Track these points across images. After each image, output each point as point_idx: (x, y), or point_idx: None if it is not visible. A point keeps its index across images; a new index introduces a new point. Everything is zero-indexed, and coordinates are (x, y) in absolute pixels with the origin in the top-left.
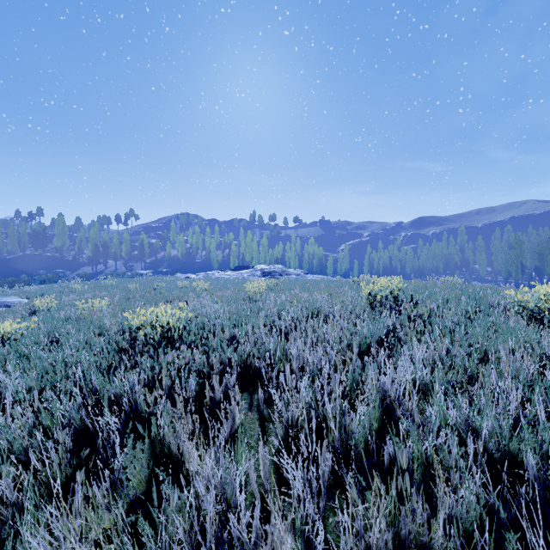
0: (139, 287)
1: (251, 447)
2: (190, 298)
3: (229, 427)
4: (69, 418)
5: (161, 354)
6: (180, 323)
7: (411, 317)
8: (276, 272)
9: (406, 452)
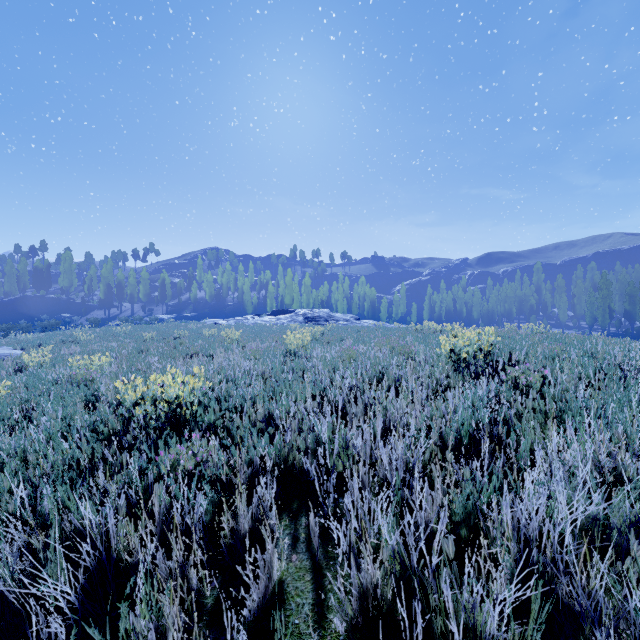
0: (157, 336)
1: (298, 634)
2: (216, 351)
3: (261, 593)
4: None
5: (162, 449)
6: (195, 396)
7: (518, 387)
8: (321, 318)
9: None
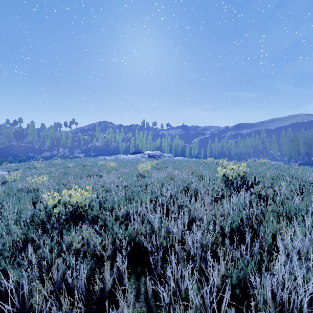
0: (75, 165)
1: None
2: (103, 173)
3: None
4: None
5: (65, 234)
6: (87, 201)
7: (261, 196)
8: (156, 155)
9: None
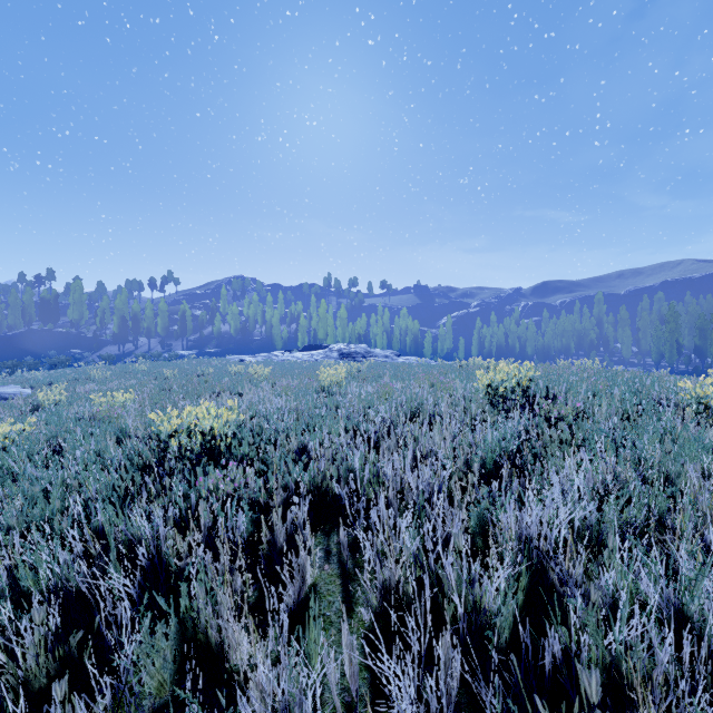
0: (178, 373)
1: (329, 623)
2: (245, 389)
3: (297, 591)
4: (59, 578)
5: (201, 475)
6: (229, 428)
7: (550, 420)
8: (358, 354)
9: (598, 676)
